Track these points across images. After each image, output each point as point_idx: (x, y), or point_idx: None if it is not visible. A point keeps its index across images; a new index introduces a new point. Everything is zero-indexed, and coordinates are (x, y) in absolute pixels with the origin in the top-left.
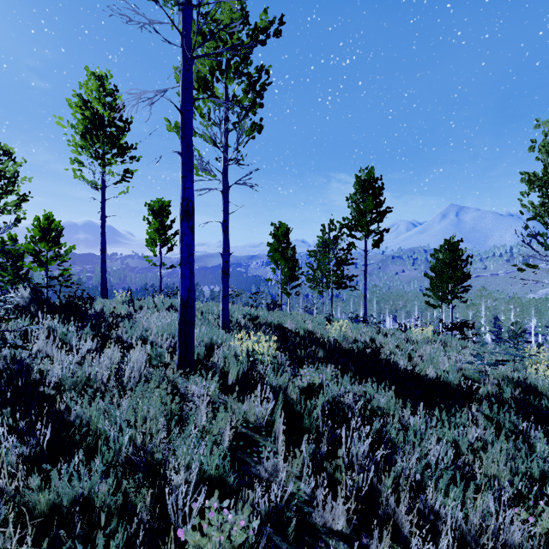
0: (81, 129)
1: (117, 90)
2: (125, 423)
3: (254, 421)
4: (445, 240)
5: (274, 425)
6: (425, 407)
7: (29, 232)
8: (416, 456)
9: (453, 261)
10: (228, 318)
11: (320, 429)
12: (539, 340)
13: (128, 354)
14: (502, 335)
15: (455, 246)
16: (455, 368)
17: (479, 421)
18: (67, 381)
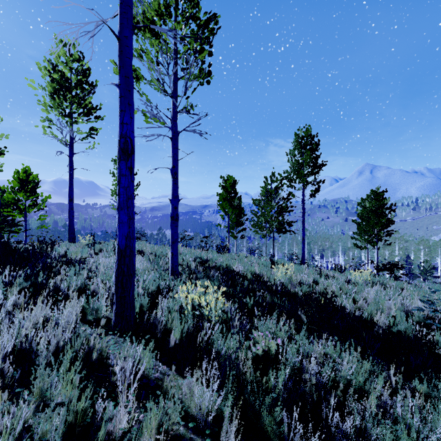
0: (50, 90)
1: (83, 56)
2: None
3: (196, 415)
4: (371, 191)
5: (223, 425)
6: (397, 375)
7: (10, 183)
8: None
9: (378, 208)
10: (177, 264)
11: (286, 433)
12: None
13: (63, 307)
14: (413, 271)
15: (381, 196)
16: (404, 314)
17: None
18: None
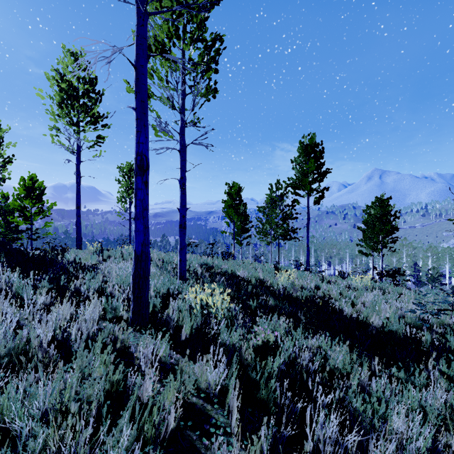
0: (58, 100)
1: (90, 66)
2: (48, 410)
3: (206, 389)
4: (376, 198)
5: (228, 395)
6: (380, 364)
7: (16, 190)
8: (394, 444)
9: (383, 215)
10: (185, 269)
11: (278, 400)
12: (452, 283)
13: (84, 307)
14: (421, 279)
15: (385, 203)
16: (398, 316)
17: (438, 380)
18: (0, 347)
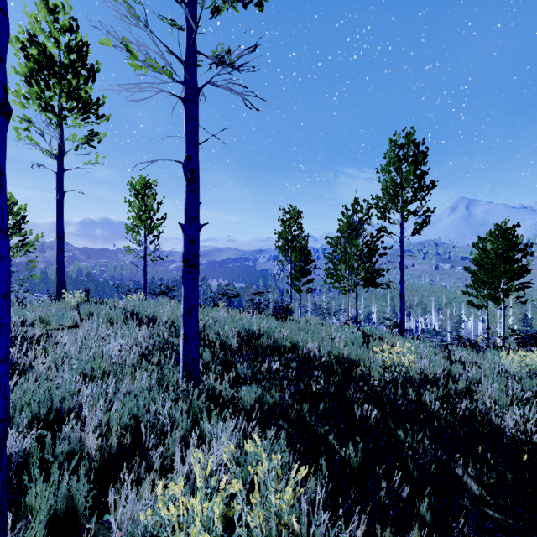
0: (24, 72)
1: (77, 25)
2: None
3: None
4: (496, 225)
5: None
6: None
7: None
8: None
9: (507, 251)
10: (196, 355)
11: None
12: None
13: None
14: None
15: (511, 233)
16: None
17: None
18: None
